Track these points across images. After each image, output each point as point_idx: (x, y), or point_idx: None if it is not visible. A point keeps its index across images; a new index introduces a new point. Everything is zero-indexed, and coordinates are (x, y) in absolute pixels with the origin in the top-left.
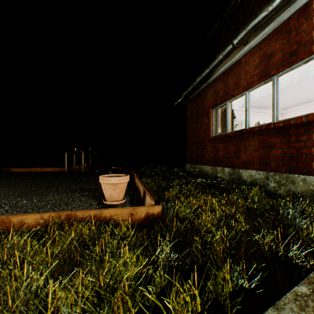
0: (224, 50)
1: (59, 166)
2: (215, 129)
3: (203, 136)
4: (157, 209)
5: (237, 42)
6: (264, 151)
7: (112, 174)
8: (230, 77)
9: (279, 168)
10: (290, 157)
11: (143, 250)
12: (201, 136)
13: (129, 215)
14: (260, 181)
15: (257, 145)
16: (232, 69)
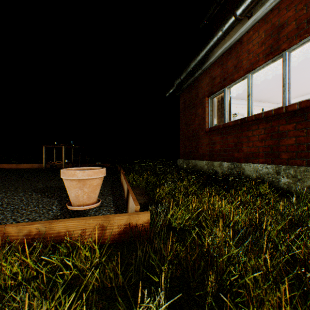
0: (225, 25)
1: (40, 162)
2: (211, 120)
3: (197, 128)
4: (144, 217)
5: (241, 12)
6: (272, 141)
7: (82, 168)
8: (229, 59)
9: (293, 160)
10: (308, 146)
11: (114, 307)
12: (195, 129)
13: (99, 229)
14: (268, 177)
15: (263, 134)
16: (231, 50)
